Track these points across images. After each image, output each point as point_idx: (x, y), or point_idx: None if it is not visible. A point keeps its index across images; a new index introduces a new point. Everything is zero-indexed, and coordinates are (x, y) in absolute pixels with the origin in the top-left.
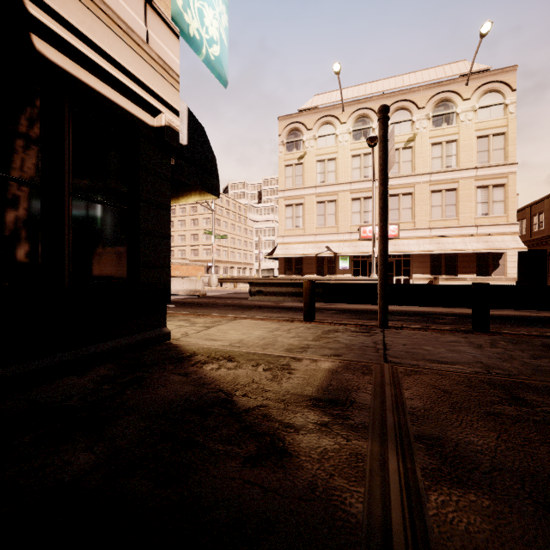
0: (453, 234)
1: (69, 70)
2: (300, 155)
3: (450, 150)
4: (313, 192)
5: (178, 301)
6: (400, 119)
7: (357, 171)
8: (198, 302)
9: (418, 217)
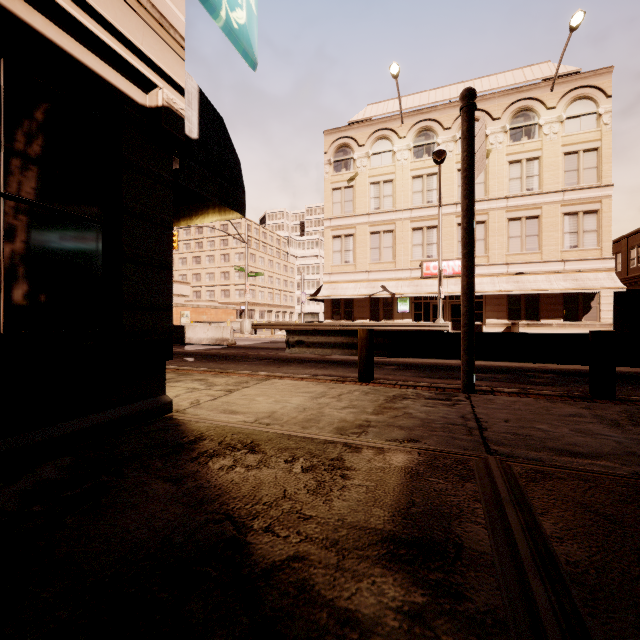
0: (535, 270)
1: None
2: (350, 176)
3: (532, 170)
4: (365, 220)
5: (200, 352)
6: None
7: (419, 195)
8: (224, 353)
9: (492, 251)
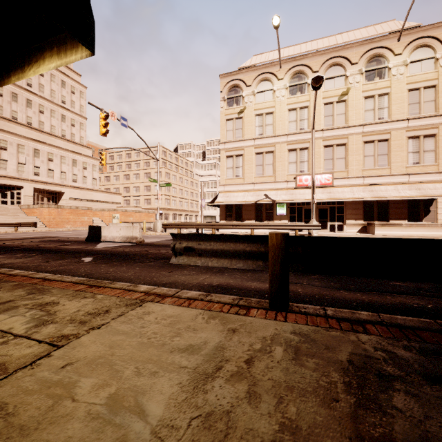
0: (385, 182)
1: None
2: (240, 109)
3: (382, 103)
4: (252, 143)
5: (105, 250)
6: (334, 74)
7: (294, 124)
8: (127, 252)
9: (351, 167)
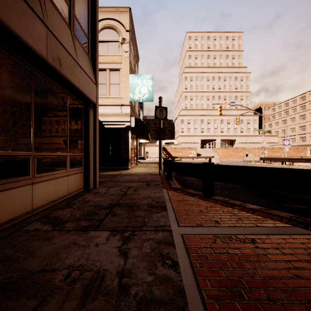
0: None
1: (109, 127)
2: None
3: None
4: None
5: None
6: None
7: None
8: None
9: None
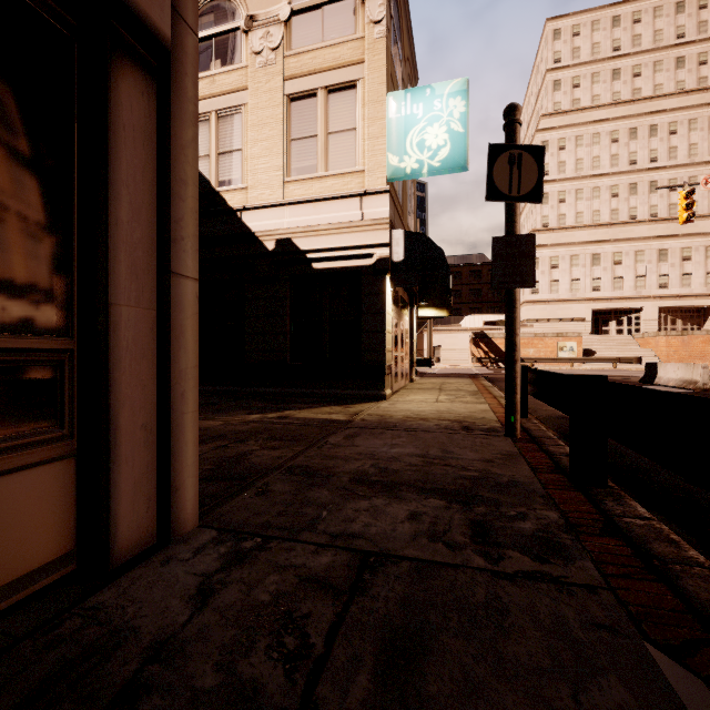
0: None
1: (325, 267)
2: None
3: None
4: None
5: None
6: None
7: None
8: None
9: None
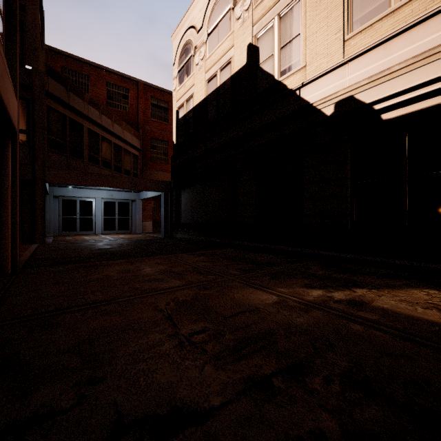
0: None
1: (400, 114)
2: None
3: None
4: None
5: None
6: None
7: None
8: None
9: None
